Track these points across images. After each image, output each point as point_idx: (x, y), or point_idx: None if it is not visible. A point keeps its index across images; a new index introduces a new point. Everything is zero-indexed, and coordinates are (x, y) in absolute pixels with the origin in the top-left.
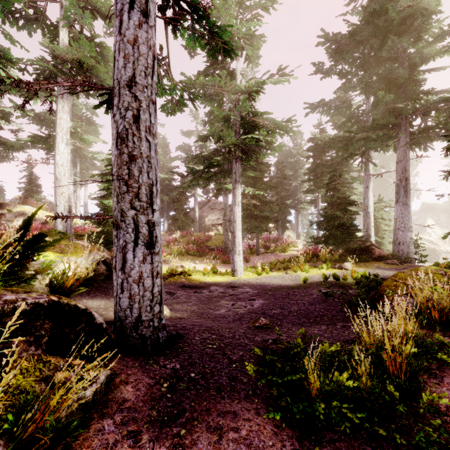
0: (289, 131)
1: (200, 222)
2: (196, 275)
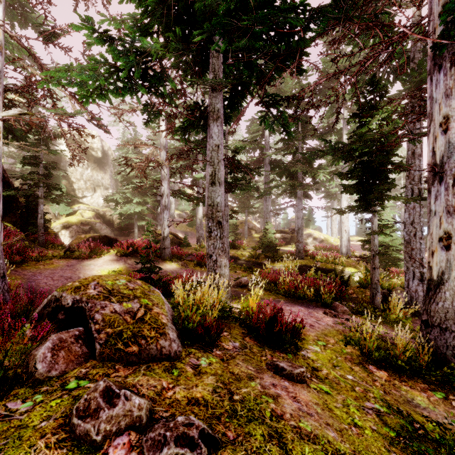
0: None
1: None
2: None
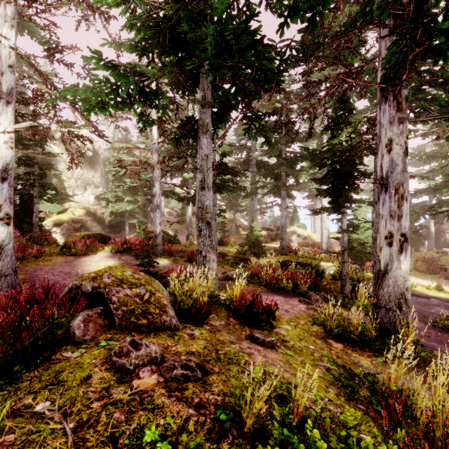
0: None
1: (438, 235)
2: (420, 288)
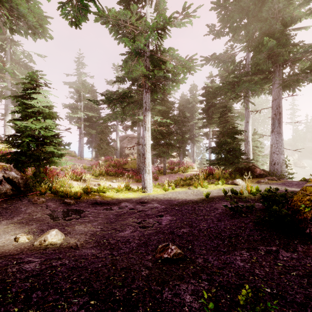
0: (191, 69)
1: (121, 151)
2: (111, 192)
